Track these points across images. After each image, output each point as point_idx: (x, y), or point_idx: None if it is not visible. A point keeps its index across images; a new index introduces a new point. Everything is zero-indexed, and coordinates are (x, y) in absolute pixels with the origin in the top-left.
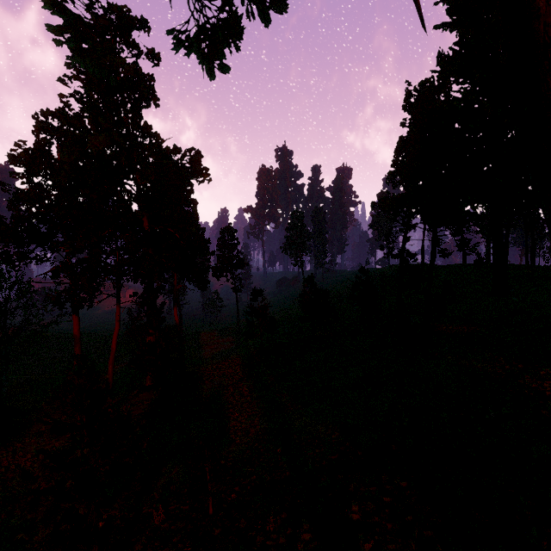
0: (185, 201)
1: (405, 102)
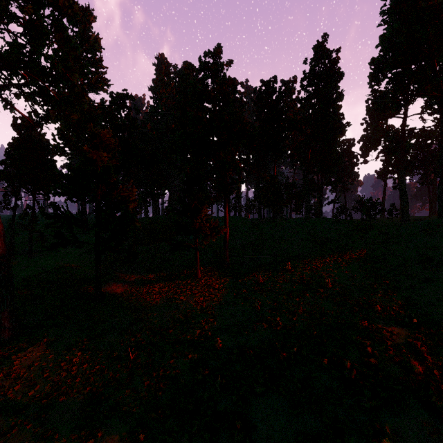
0: None
1: (13, 123)
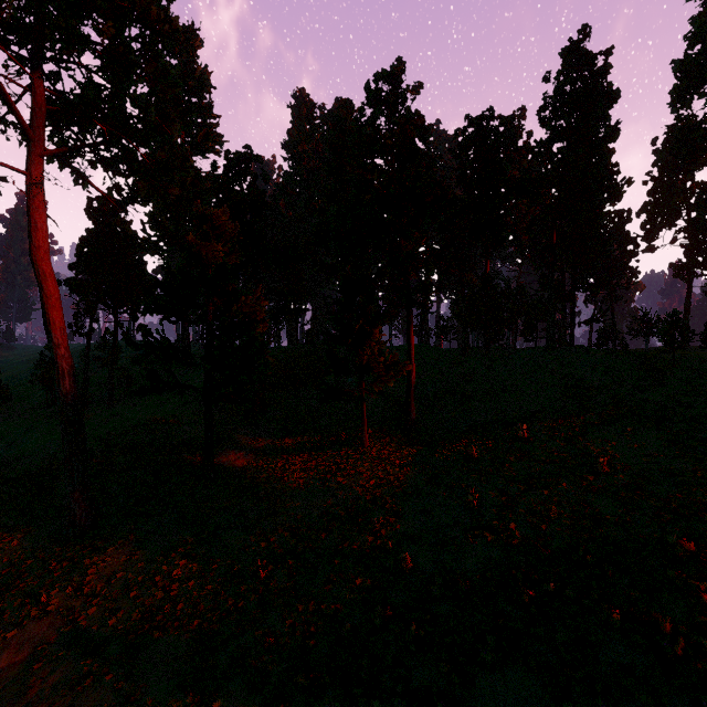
0: None
1: (88, 207)
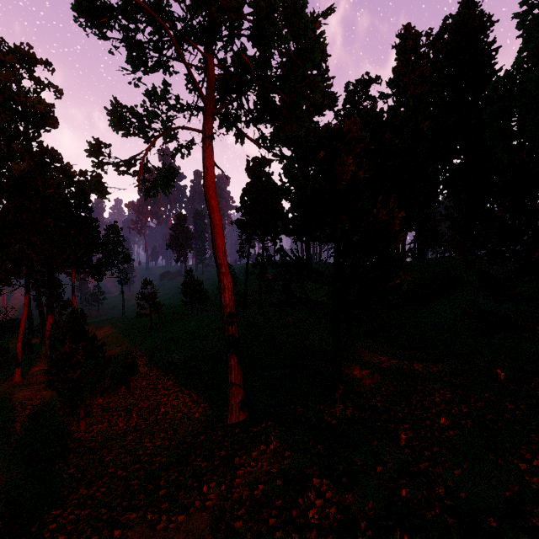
0: (83, 209)
1: (246, 167)
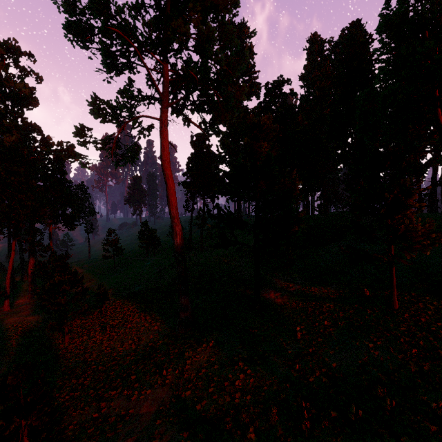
0: (59, 172)
1: (191, 141)
